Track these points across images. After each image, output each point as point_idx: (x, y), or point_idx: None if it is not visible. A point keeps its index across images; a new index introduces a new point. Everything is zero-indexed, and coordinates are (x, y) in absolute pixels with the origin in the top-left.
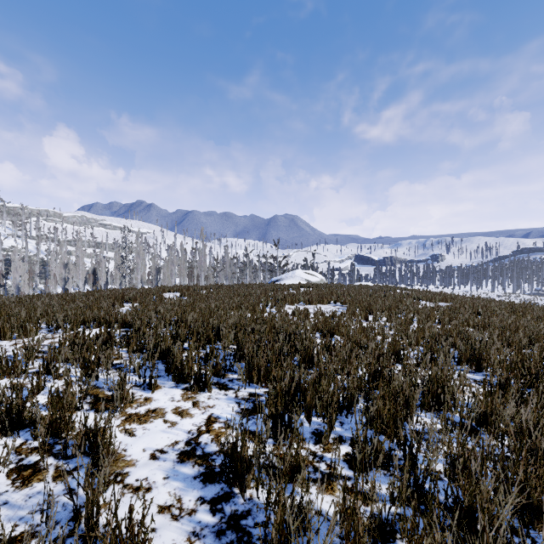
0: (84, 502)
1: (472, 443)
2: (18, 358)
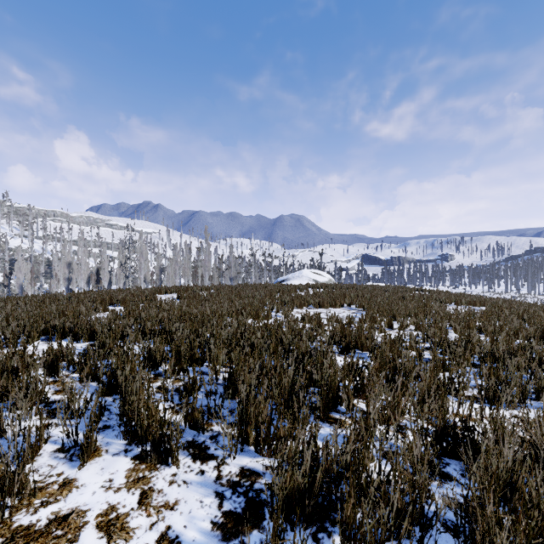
0: None
1: None
2: None
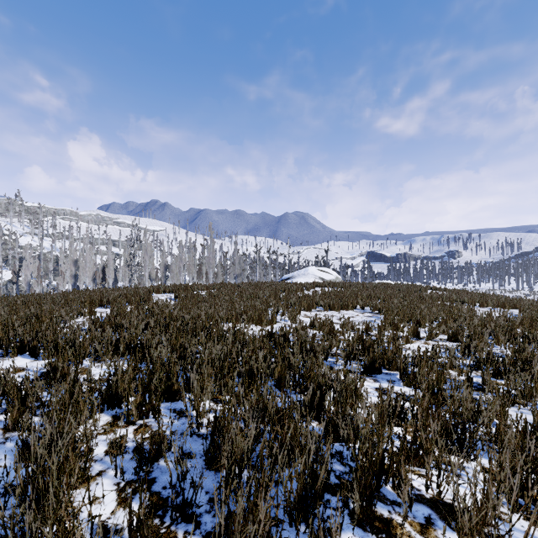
0: None
1: None
2: None
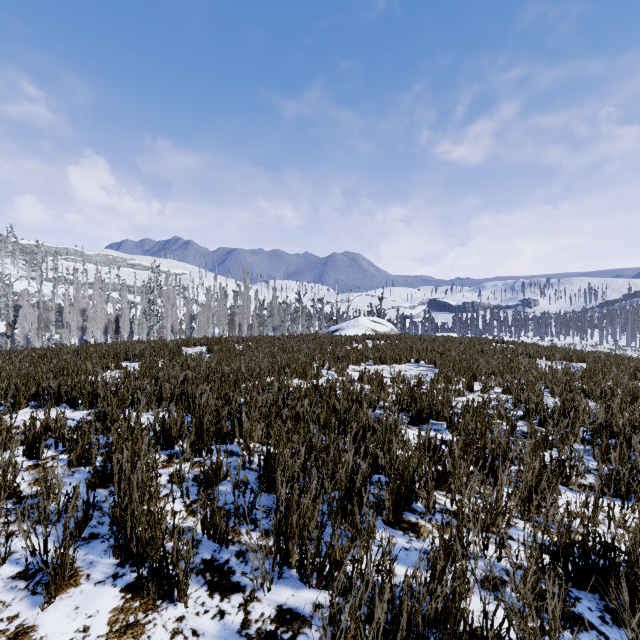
0: None
1: None
2: None
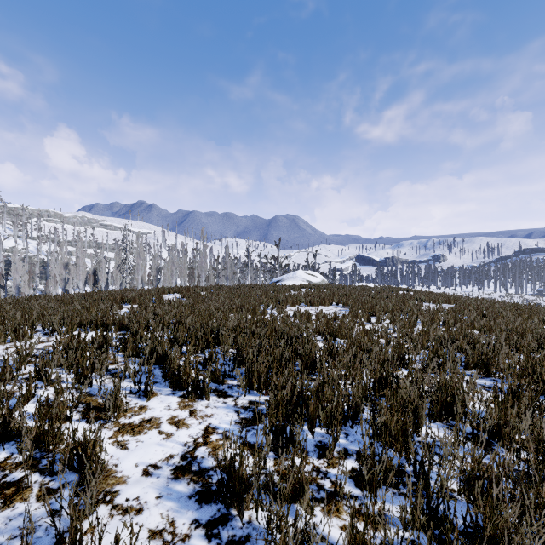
0: (68, 527)
1: (489, 461)
2: (10, 363)
